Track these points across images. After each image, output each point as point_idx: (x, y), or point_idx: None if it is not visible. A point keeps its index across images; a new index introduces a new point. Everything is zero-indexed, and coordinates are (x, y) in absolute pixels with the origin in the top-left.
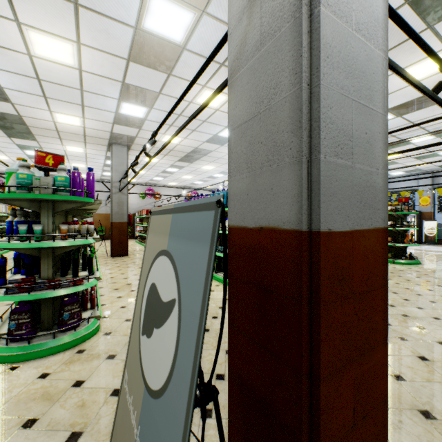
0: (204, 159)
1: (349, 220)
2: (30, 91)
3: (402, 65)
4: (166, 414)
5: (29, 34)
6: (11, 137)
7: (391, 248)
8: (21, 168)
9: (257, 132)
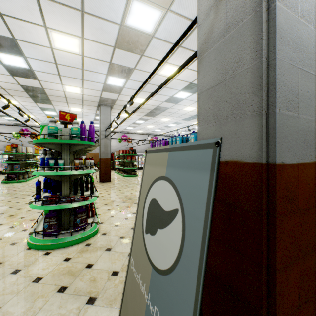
0: (163, 113)
1: (295, 156)
2: (50, 72)
3: None
4: (176, 285)
5: (52, 34)
6: (36, 102)
7: None
8: (51, 123)
9: (223, 94)
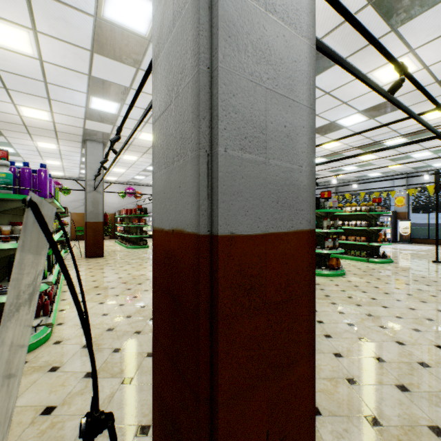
0: None
1: (261, 222)
2: None
3: (370, 67)
4: None
5: None
6: None
7: (366, 247)
8: None
9: (171, 123)
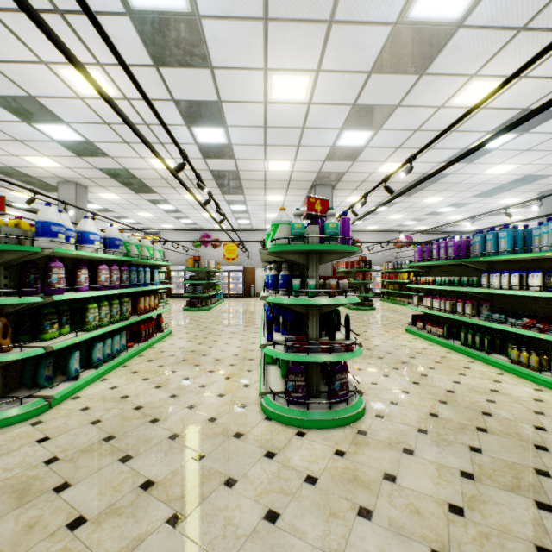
0: (431, 188)
1: None
2: (254, 142)
3: None
4: None
5: (271, 80)
6: (224, 194)
7: None
8: (295, 218)
9: None
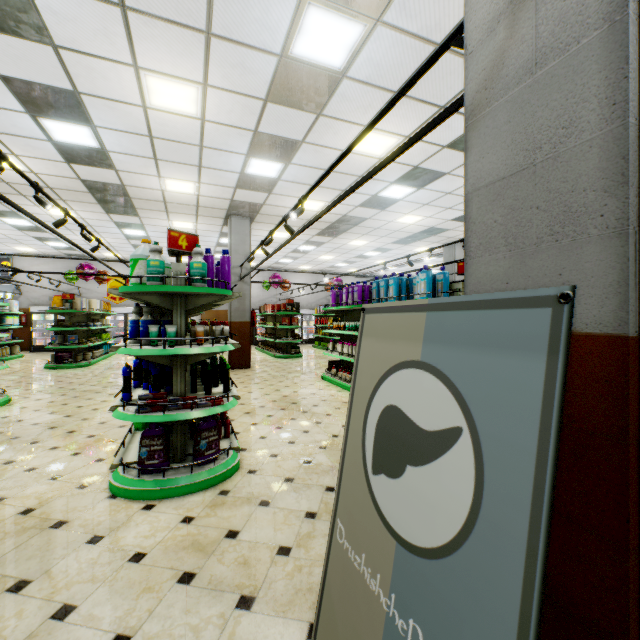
0: (354, 230)
1: None
2: (139, 153)
3: None
4: (467, 580)
5: (147, 81)
6: (109, 213)
7: None
8: (152, 254)
9: (529, 193)
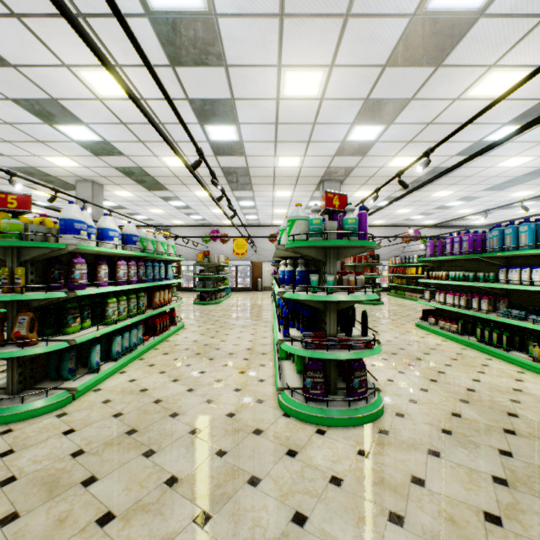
0: (441, 181)
1: None
2: (264, 139)
3: None
4: None
5: (284, 76)
6: (233, 190)
7: None
8: (313, 214)
9: None
